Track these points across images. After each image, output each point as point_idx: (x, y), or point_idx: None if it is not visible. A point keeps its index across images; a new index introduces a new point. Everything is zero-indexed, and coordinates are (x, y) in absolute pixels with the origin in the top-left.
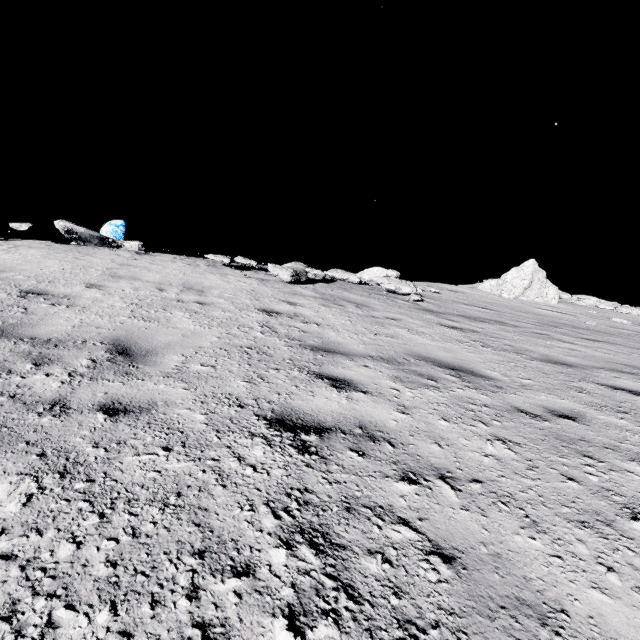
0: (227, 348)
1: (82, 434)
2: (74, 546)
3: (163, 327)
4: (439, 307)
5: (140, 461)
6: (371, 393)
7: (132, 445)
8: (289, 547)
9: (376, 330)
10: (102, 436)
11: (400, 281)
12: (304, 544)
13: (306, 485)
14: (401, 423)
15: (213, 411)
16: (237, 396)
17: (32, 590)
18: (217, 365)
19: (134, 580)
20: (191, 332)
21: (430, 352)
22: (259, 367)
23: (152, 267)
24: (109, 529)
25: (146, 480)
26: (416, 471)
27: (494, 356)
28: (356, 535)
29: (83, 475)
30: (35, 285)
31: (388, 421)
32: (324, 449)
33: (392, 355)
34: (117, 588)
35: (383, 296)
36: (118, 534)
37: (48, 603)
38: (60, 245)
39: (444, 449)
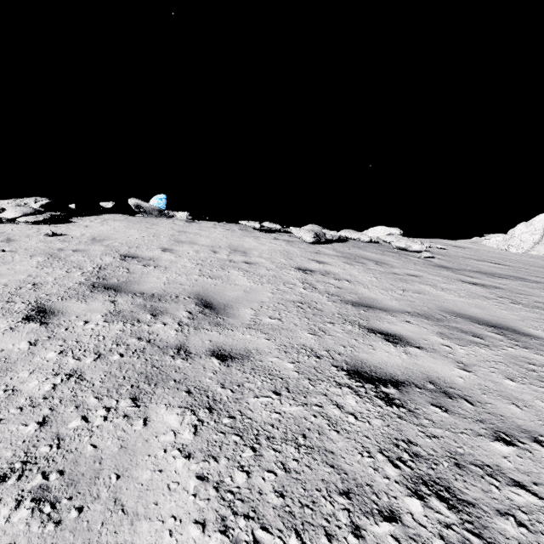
0: (283, 303)
1: (209, 376)
2: (245, 474)
3: (227, 284)
4: (452, 263)
5: (261, 403)
6: (425, 349)
7: (249, 388)
8: (420, 497)
9: (402, 286)
10: (224, 378)
11: (407, 239)
12: (433, 496)
13: (407, 437)
14: (468, 380)
15: (297, 360)
16: (310, 347)
17: (231, 509)
18: (282, 318)
19: (303, 512)
20: (249, 288)
21: (462, 308)
22: (316, 321)
23: (202, 233)
24: (264, 462)
25: (273, 420)
26: (506, 432)
27: (529, 313)
28: (478, 493)
29: (225, 412)
30: (128, 250)
31: (454, 378)
32: (408, 402)
33: (427, 311)
34: (293, 517)
35: (395, 253)
36: (273, 467)
37: (247, 523)
38: (133, 217)
39: (524, 410)
